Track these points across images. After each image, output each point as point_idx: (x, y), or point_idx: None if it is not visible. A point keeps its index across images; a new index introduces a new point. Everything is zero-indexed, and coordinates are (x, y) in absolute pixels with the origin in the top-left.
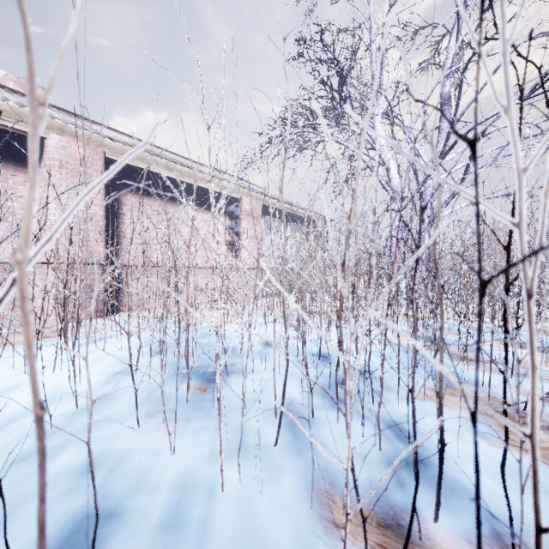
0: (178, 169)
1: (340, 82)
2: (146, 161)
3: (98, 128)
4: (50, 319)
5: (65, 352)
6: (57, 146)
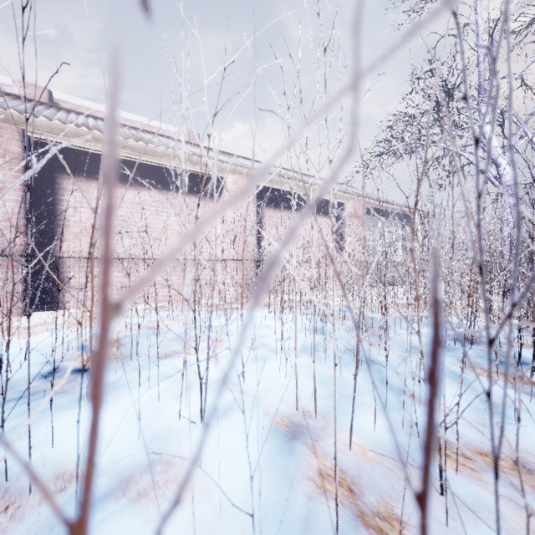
0: (300, 185)
1: (447, 96)
2: (279, 183)
3: (243, 161)
4: (228, 297)
5: (269, 313)
6: (232, 182)
